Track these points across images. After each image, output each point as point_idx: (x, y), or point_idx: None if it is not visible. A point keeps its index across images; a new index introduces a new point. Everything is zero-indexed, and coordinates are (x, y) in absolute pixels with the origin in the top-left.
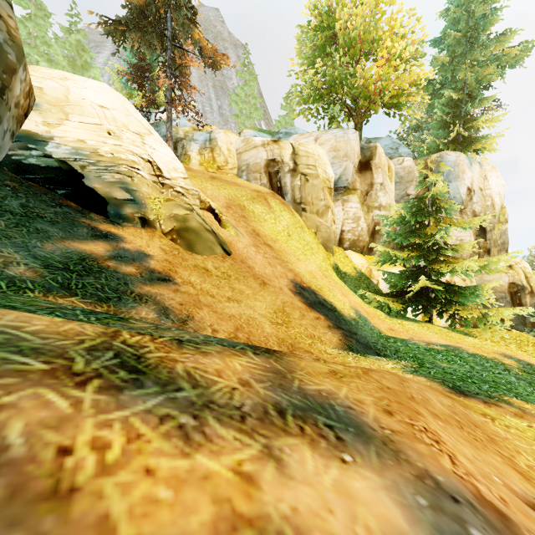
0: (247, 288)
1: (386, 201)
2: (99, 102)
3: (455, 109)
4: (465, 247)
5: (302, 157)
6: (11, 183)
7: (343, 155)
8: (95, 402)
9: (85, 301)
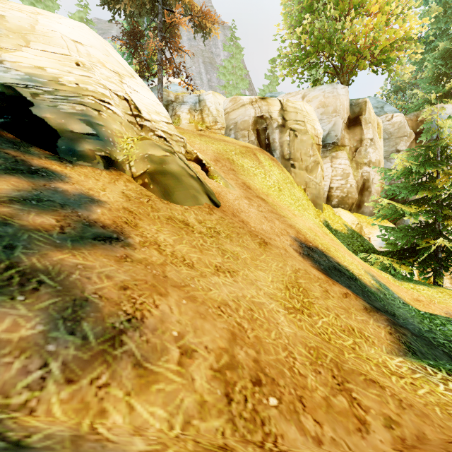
0: (242, 250)
1: (376, 157)
2: (73, 37)
3: (449, 60)
4: None
5: (290, 113)
6: None
7: (332, 110)
8: None
9: None
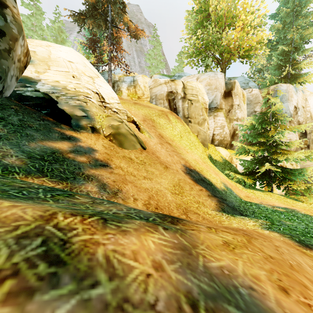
0: (155, 170)
1: (241, 115)
2: (68, 59)
3: (286, 57)
4: (294, 143)
5: (188, 90)
6: (15, 107)
7: (214, 87)
8: None
9: (52, 180)
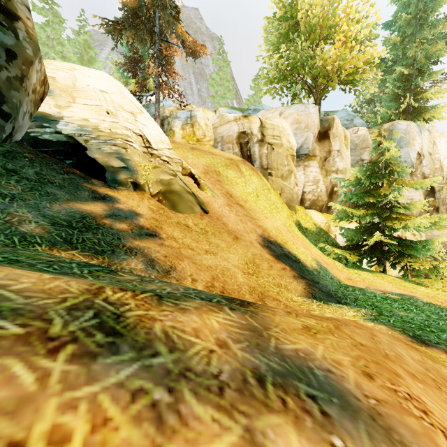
0: (221, 242)
1: (343, 165)
2: (100, 87)
3: (405, 83)
4: (416, 205)
5: (268, 129)
6: (29, 155)
7: (304, 126)
8: (64, 374)
9: (84, 254)
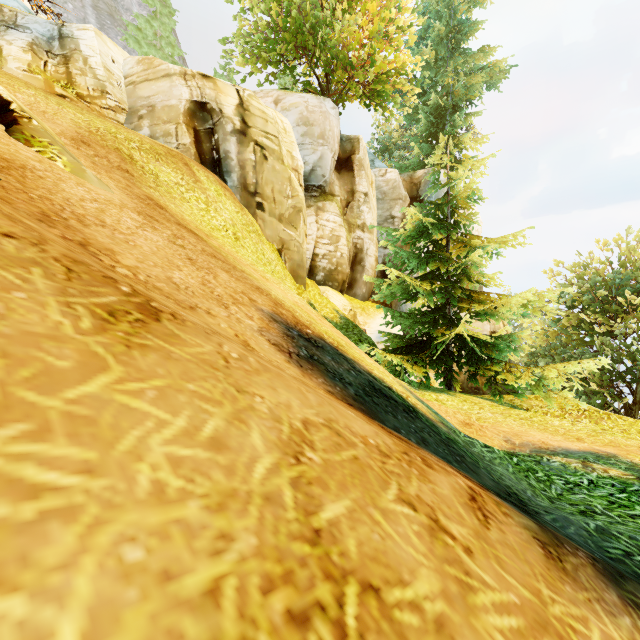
0: None
1: (370, 219)
2: None
3: (440, 119)
4: (491, 279)
5: (256, 117)
6: None
7: (318, 135)
8: None
9: None
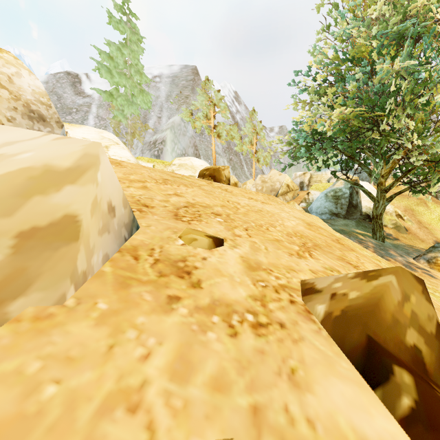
0: (417, 242)
1: None
2: None
3: None
4: None
5: None
6: (360, 220)
7: None
8: (411, 246)
9: None
